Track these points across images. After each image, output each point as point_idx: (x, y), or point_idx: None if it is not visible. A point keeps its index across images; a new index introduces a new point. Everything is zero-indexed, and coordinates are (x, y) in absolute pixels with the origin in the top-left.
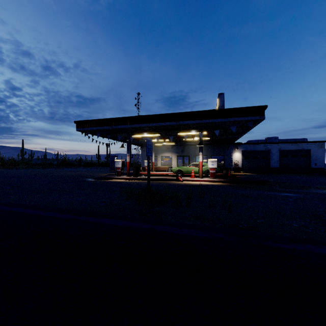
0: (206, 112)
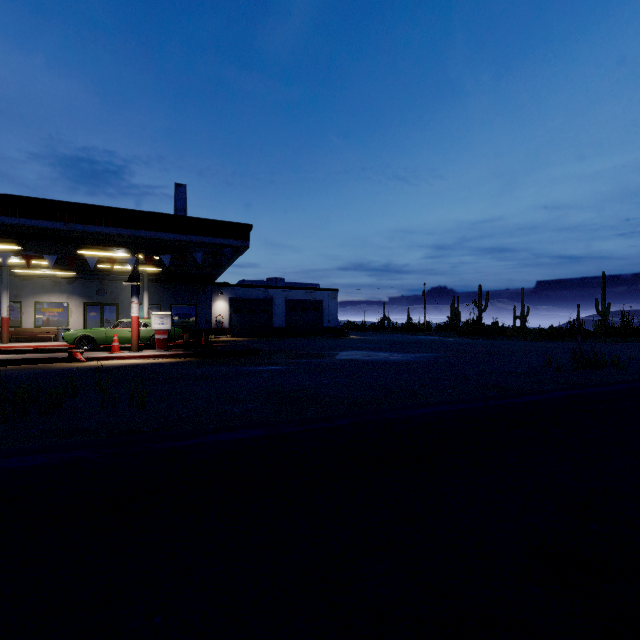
0: (141, 214)
